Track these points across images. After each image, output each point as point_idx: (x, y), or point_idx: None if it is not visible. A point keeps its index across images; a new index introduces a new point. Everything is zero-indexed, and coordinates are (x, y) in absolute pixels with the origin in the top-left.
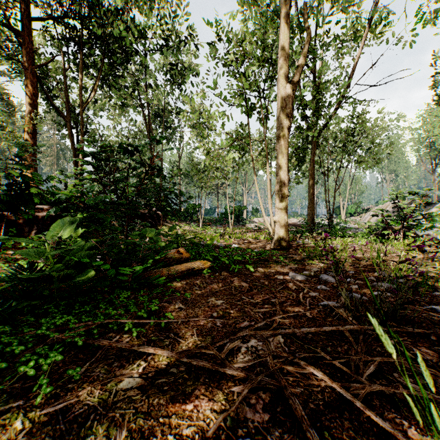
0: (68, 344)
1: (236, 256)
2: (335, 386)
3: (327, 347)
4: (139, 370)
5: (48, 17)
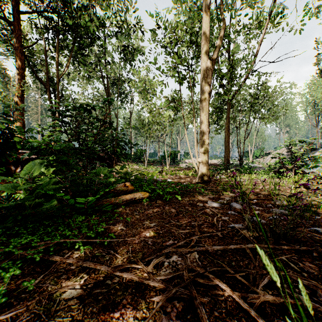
0: (30, 259)
1: (168, 189)
2: (235, 297)
3: (232, 262)
4: (81, 282)
5: (33, 11)
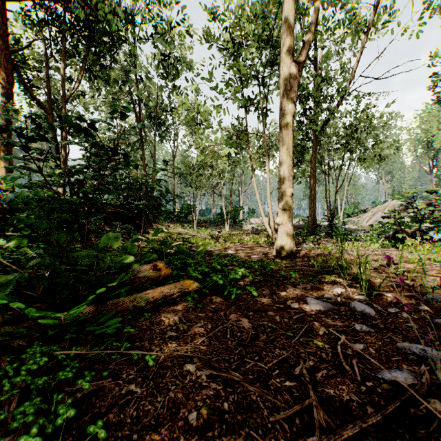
0: None
1: (233, 274)
2: None
3: None
4: None
5: None
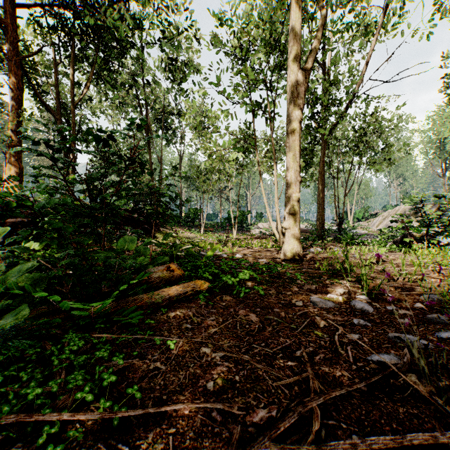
0: None
1: (242, 275)
2: None
3: None
4: None
5: (35, 4)
